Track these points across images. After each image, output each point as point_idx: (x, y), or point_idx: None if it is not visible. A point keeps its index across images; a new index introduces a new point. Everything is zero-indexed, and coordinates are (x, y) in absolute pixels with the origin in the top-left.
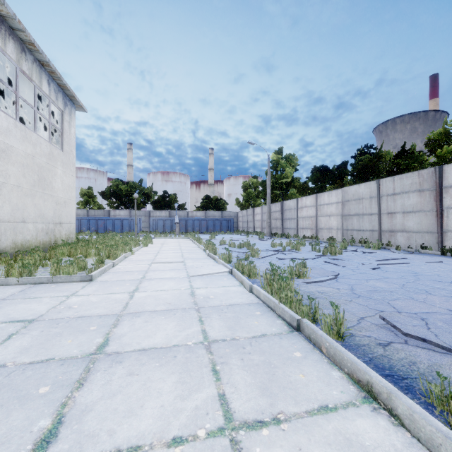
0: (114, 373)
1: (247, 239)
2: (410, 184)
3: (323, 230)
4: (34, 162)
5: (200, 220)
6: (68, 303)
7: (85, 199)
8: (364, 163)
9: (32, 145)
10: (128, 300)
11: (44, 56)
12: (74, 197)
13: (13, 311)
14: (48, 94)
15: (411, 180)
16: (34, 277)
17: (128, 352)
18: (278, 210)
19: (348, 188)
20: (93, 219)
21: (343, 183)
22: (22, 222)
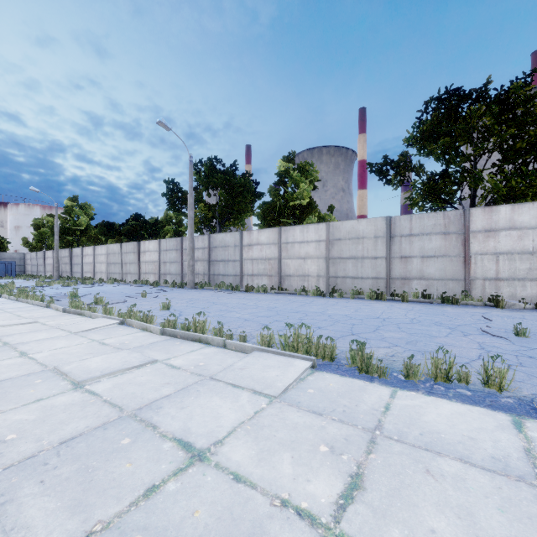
0: None
1: (26, 282)
2: (131, 248)
3: (98, 273)
4: None
5: None
6: None
7: None
8: (128, 228)
9: None
10: None
11: None
12: None
13: None
14: None
15: (132, 246)
16: None
17: None
18: (68, 255)
19: (110, 246)
20: None
21: (122, 238)
22: None
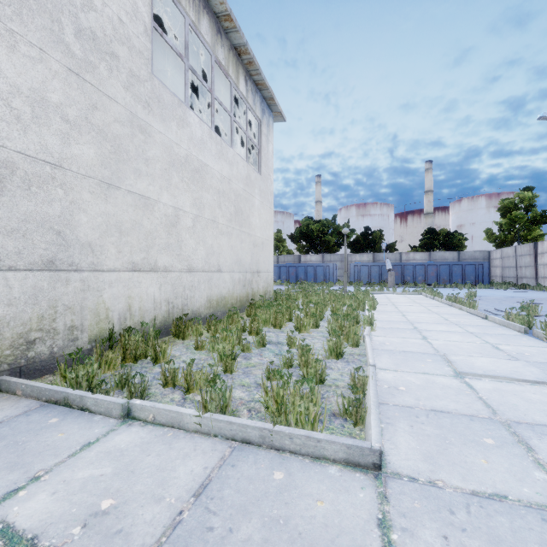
0: None
1: None
2: None
3: None
4: (230, 187)
5: (425, 266)
6: None
7: (275, 244)
8: None
9: (229, 165)
10: None
11: (241, 36)
12: (272, 237)
13: None
14: (245, 96)
15: None
16: (230, 419)
17: None
18: None
19: None
20: (284, 266)
21: None
22: (218, 271)
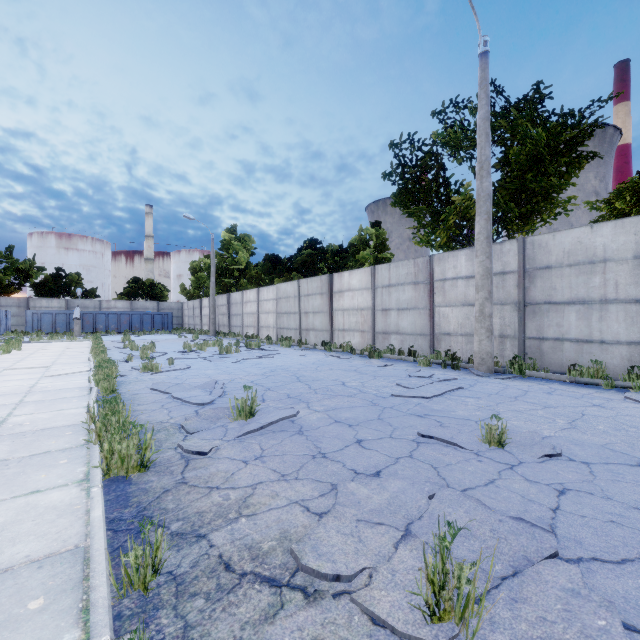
0: None
1: (177, 340)
2: (316, 287)
3: (264, 328)
4: None
5: (118, 315)
6: None
7: None
8: (303, 259)
9: None
10: None
11: None
12: None
13: None
14: None
15: (317, 284)
16: None
17: None
18: (225, 303)
19: (280, 286)
20: None
21: (292, 276)
22: None
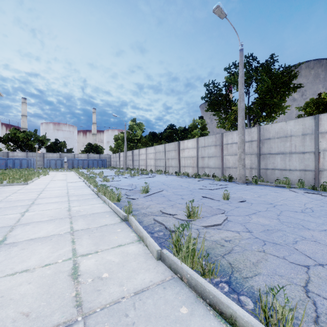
0: (48, 191)
1: (110, 171)
2: (173, 147)
3: (149, 166)
4: None
5: (83, 160)
6: (26, 187)
7: None
8: (167, 134)
9: None
10: (46, 186)
11: None
12: None
13: (10, 189)
14: None
15: (173, 146)
16: (4, 183)
17: (50, 190)
18: (131, 155)
19: (156, 146)
20: None
21: (162, 142)
22: None
